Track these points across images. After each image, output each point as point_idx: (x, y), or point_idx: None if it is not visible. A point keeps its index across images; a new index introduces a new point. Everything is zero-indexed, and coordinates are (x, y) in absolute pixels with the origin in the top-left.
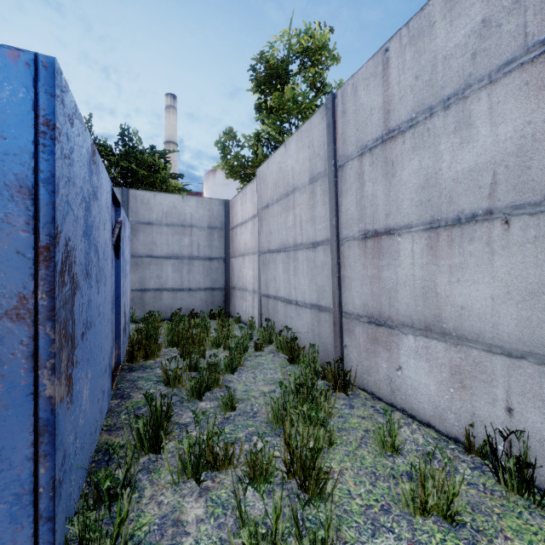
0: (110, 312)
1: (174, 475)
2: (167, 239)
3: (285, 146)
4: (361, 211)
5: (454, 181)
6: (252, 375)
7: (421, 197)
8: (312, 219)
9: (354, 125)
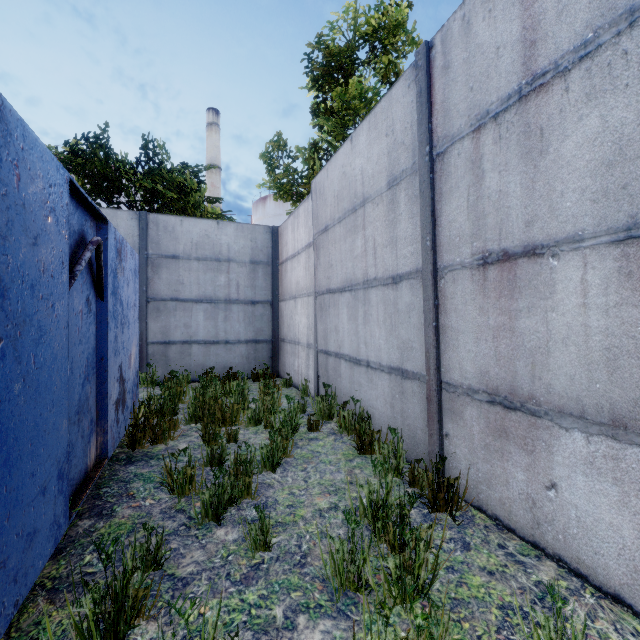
0: (63, 387)
1: None
2: (197, 277)
3: (351, 140)
4: (477, 221)
5: None
6: (303, 473)
7: (605, 184)
8: (393, 241)
9: (465, 83)
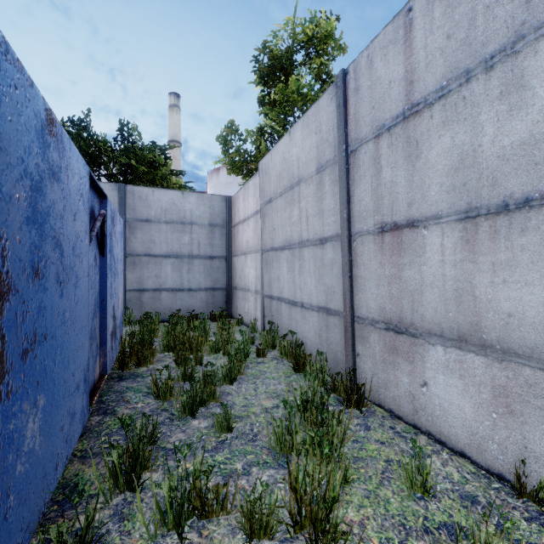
0: (86, 318)
1: (151, 524)
2: (166, 237)
3: (290, 134)
4: (377, 201)
5: (499, 159)
6: (253, 385)
7: (453, 181)
8: (320, 212)
9: (369, 103)
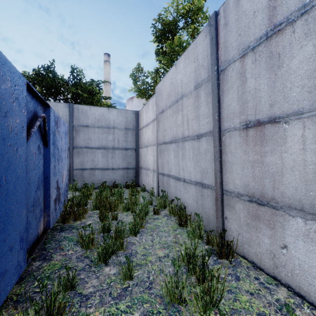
0: (23, 193)
1: None
2: (98, 136)
3: (176, 65)
4: (242, 105)
5: None
6: (150, 237)
7: (315, 82)
8: (197, 116)
9: (236, 32)
